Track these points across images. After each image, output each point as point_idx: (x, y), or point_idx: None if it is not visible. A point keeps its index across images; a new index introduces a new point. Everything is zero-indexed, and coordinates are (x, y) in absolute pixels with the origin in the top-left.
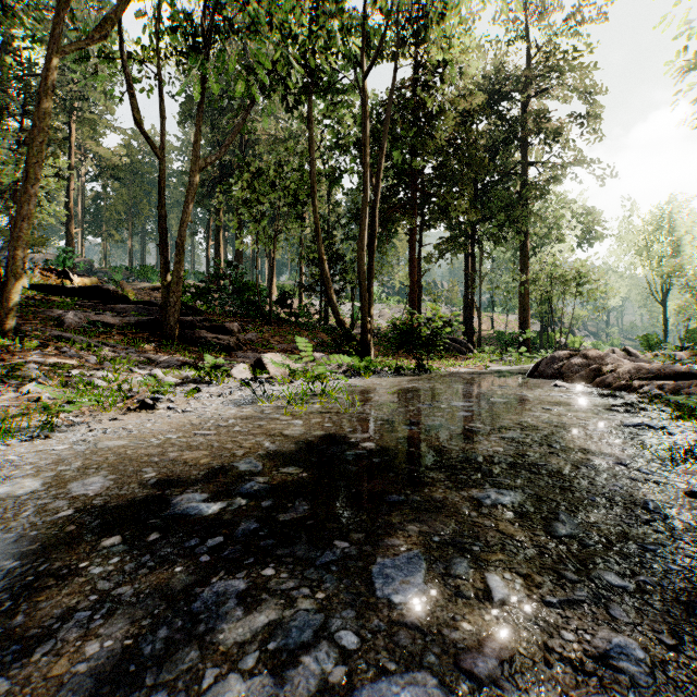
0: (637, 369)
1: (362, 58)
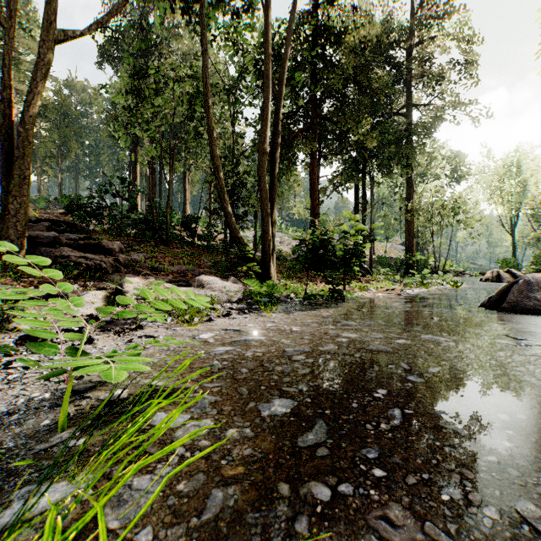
0: None
1: None
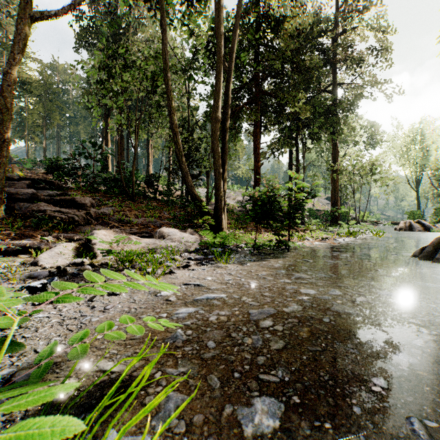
0: None
1: None
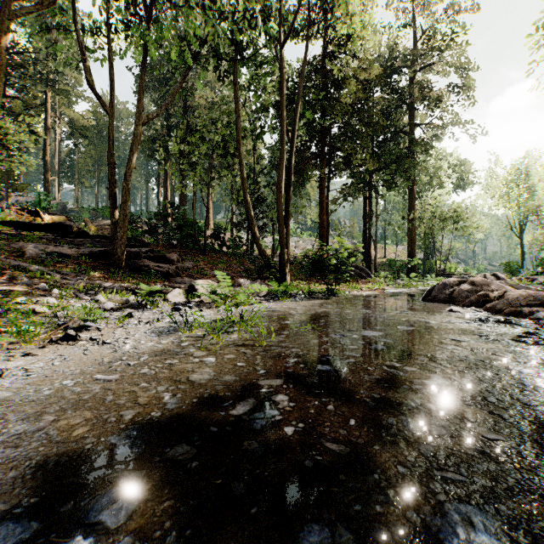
0: (524, 296)
1: (280, 31)
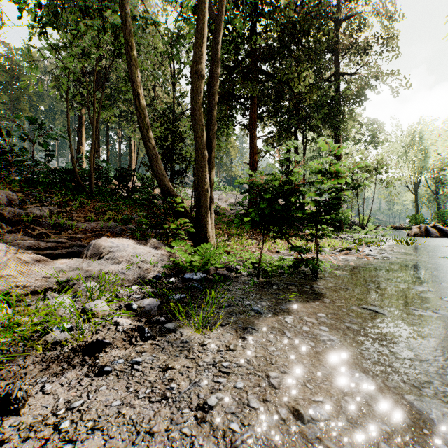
0: None
1: None
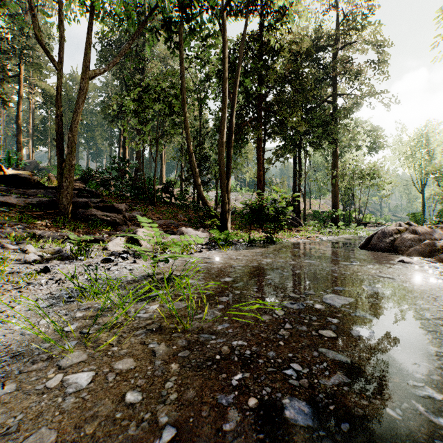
0: None
1: None
